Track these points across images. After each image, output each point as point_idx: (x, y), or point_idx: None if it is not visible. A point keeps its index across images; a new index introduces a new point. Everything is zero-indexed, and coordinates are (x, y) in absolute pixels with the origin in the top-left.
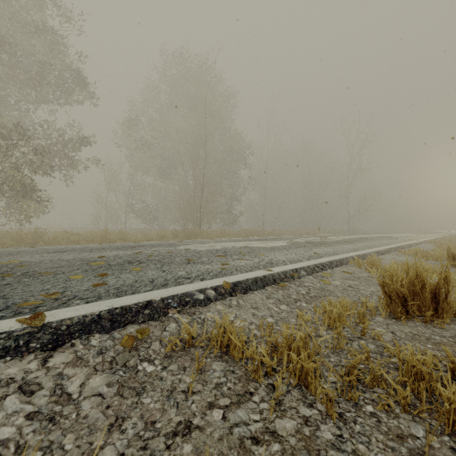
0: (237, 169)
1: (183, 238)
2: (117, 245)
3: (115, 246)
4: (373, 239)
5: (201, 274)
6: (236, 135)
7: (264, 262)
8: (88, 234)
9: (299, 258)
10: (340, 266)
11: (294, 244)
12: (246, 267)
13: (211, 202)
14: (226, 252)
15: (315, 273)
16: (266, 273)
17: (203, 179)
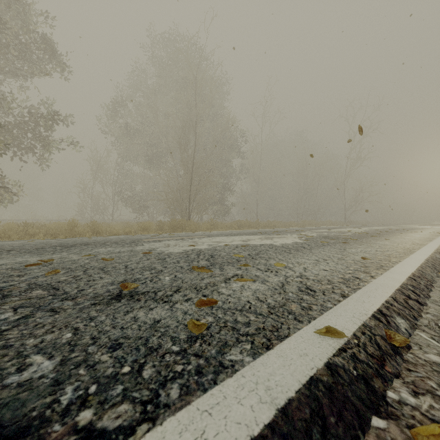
0: (229, 157)
1: (168, 230)
2: (55, 242)
3: (48, 243)
4: (394, 231)
5: (105, 378)
6: (229, 119)
7: (294, 287)
8: (53, 225)
9: (349, 270)
10: (434, 289)
11: (310, 240)
12: (261, 312)
13: (201, 191)
14: (213, 257)
15: (418, 317)
16: (330, 346)
17: (192, 165)
